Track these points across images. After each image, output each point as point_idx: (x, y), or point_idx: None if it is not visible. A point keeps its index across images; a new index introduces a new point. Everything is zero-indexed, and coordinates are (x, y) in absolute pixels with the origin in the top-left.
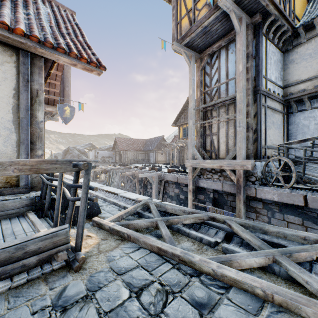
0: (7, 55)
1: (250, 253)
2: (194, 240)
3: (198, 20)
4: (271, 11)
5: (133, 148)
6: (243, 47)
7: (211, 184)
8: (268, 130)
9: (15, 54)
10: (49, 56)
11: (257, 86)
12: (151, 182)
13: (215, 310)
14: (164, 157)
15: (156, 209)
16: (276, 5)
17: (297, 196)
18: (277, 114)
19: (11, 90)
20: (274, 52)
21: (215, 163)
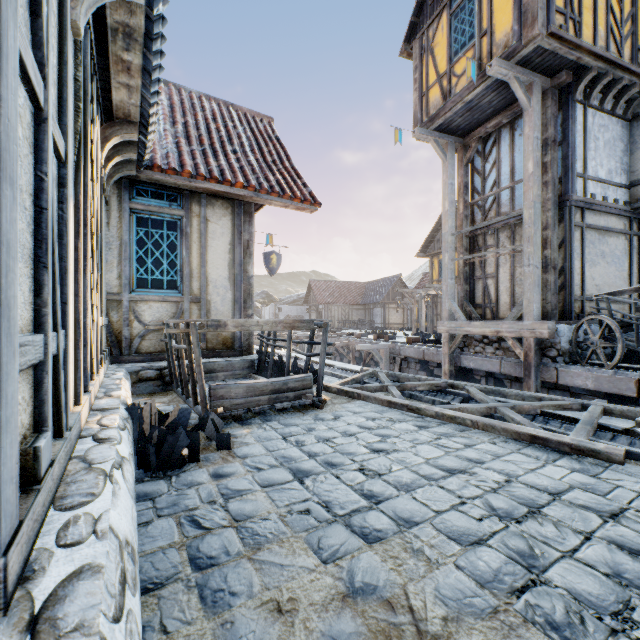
0: (224, 209)
1: (474, 405)
2: (426, 403)
3: (456, 92)
4: (588, 64)
5: (342, 300)
6: (535, 133)
7: (482, 363)
8: (590, 269)
9: (230, 206)
10: (262, 202)
11: (565, 194)
12: (377, 360)
13: (430, 428)
14: (401, 316)
15: (386, 377)
16: (596, 54)
17: (625, 380)
18: (612, 236)
19: (227, 245)
20: (604, 125)
21: (487, 327)
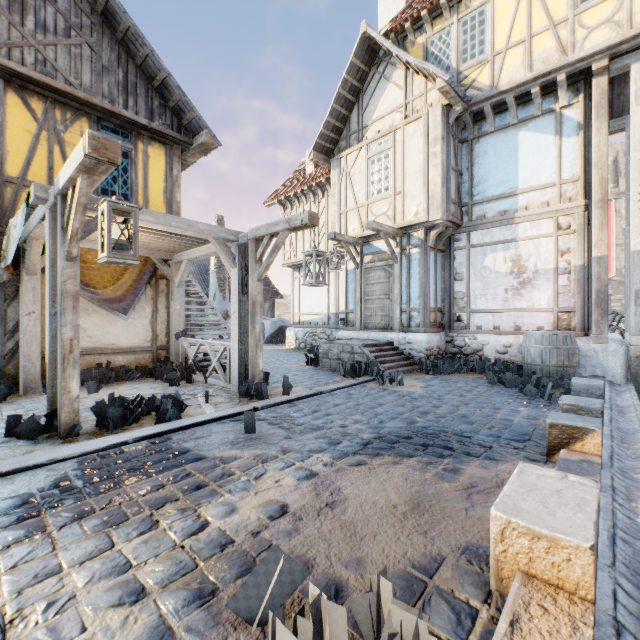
0: None
1: None
2: None
3: None
4: None
5: None
6: None
7: None
8: None
9: None
10: None
11: None
12: None
13: None
14: None
15: None
16: None
17: None
18: None
19: None
20: None
21: None
